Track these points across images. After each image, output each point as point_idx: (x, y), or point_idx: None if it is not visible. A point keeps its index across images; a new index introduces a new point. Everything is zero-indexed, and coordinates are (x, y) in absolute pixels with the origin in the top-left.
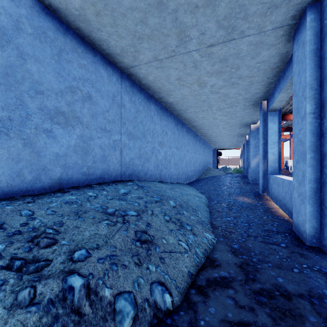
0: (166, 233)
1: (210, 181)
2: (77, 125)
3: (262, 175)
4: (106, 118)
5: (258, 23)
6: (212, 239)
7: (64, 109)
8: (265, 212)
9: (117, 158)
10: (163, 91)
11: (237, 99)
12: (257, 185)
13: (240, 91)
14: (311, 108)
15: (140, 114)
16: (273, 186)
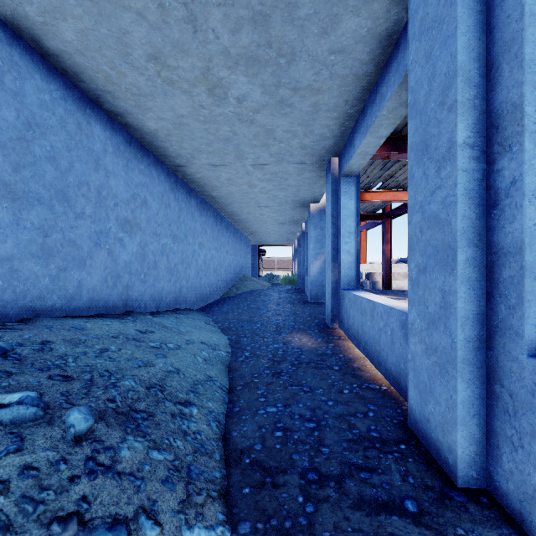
0: None
1: (244, 300)
2: None
3: (331, 291)
4: None
5: None
6: None
7: None
8: (344, 372)
9: None
10: (122, 93)
11: (290, 147)
12: (321, 306)
13: (295, 127)
14: (468, 131)
15: (48, 137)
16: (350, 312)
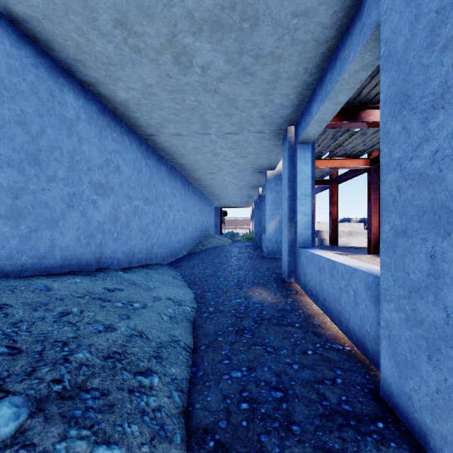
0: None
1: (208, 256)
2: None
3: (288, 249)
4: None
5: None
6: None
7: None
8: (306, 330)
9: None
10: (93, 62)
11: (251, 116)
12: (277, 261)
13: (256, 96)
14: None
15: (18, 101)
16: (307, 269)
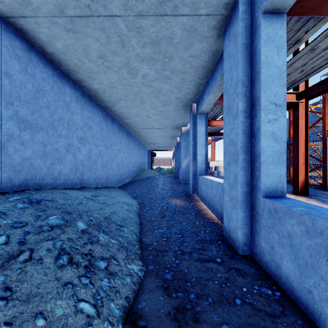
0: (50, 297)
1: (144, 182)
2: None
3: (192, 176)
4: None
5: (193, 0)
6: (138, 272)
7: None
8: (197, 215)
9: None
10: (82, 71)
11: (170, 98)
12: (187, 185)
13: (173, 89)
14: (243, 106)
15: (45, 96)
16: (202, 187)
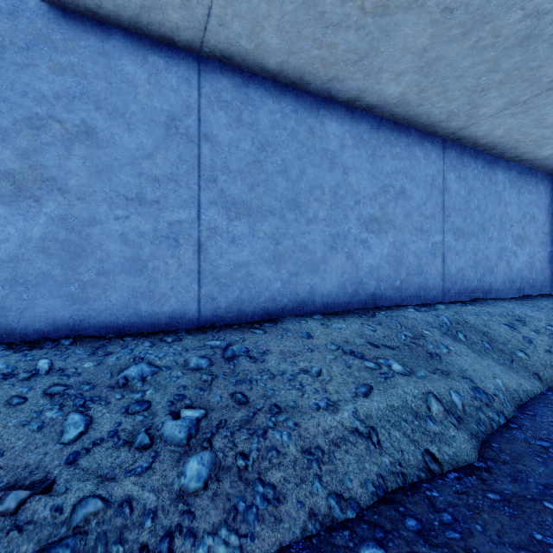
0: None
1: None
2: (527, 244)
3: None
4: (543, 232)
5: None
6: None
7: (520, 233)
8: None
9: (551, 271)
10: None
11: None
12: None
13: None
14: None
15: None
16: None
